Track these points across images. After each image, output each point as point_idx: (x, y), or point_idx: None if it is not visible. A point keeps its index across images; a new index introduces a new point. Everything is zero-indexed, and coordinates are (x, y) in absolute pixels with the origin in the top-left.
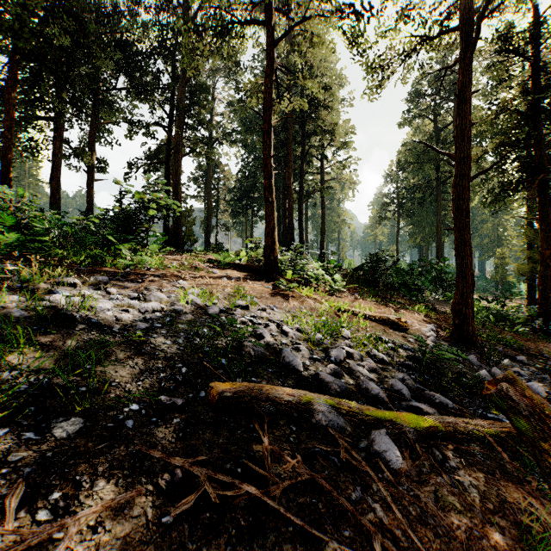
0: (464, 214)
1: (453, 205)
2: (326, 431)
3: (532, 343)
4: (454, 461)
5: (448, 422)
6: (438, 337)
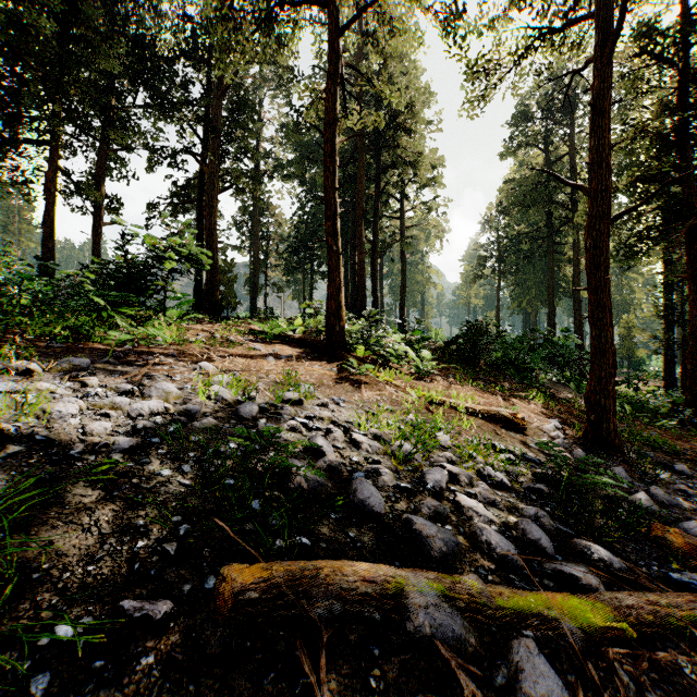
0: (602, 269)
1: (586, 256)
2: (433, 649)
3: (685, 442)
4: (655, 692)
5: (628, 605)
6: (567, 439)
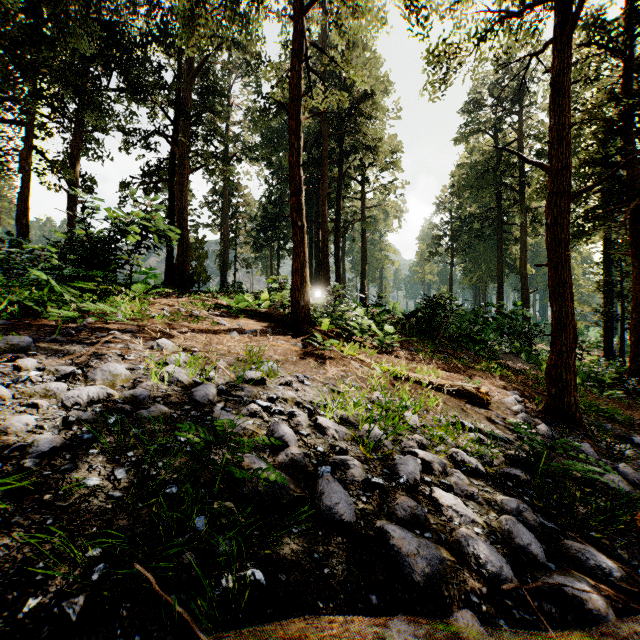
0: (563, 245)
1: (547, 232)
2: None
3: (634, 411)
4: None
5: None
6: (529, 413)
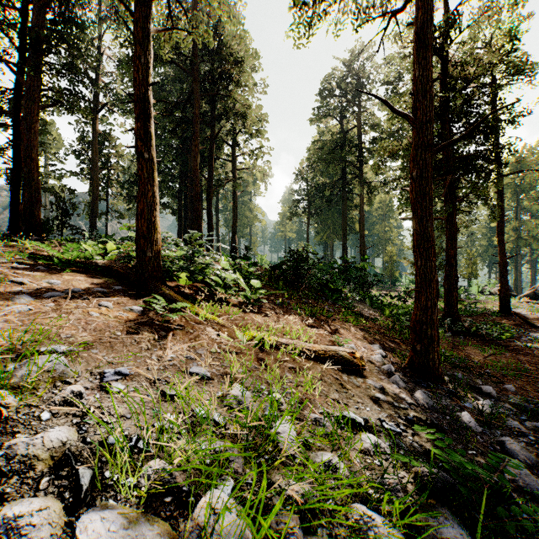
0: (428, 199)
1: (412, 186)
2: None
3: (459, 350)
4: None
5: None
6: (397, 372)
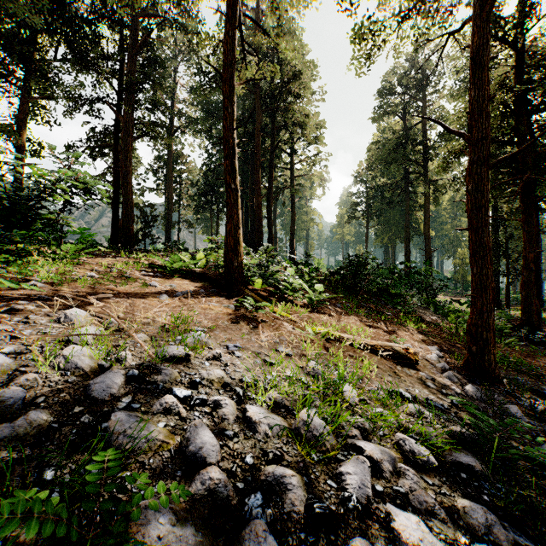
0: (484, 211)
1: (468, 198)
2: None
3: (532, 359)
4: None
5: None
6: (452, 370)
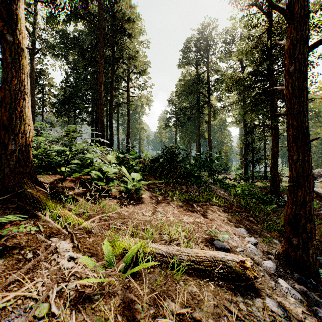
0: (304, 94)
1: (286, 82)
2: None
3: None
4: None
5: None
6: (277, 268)
